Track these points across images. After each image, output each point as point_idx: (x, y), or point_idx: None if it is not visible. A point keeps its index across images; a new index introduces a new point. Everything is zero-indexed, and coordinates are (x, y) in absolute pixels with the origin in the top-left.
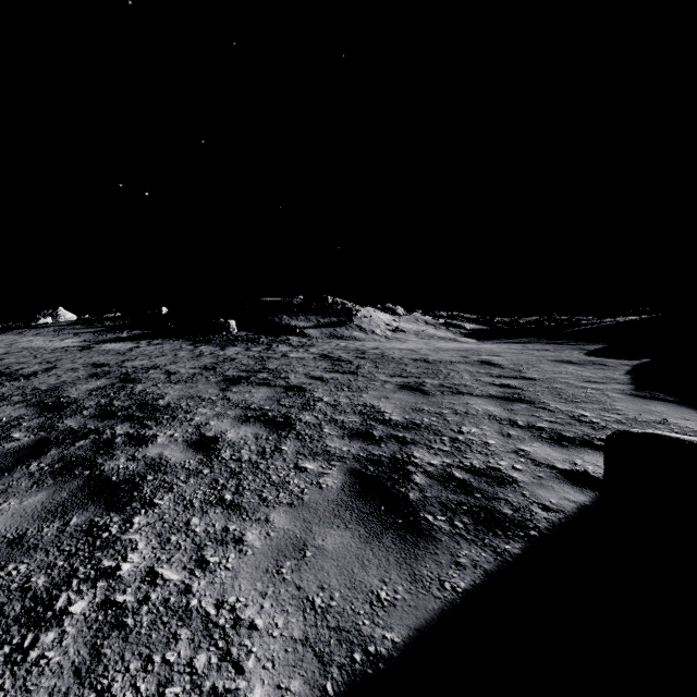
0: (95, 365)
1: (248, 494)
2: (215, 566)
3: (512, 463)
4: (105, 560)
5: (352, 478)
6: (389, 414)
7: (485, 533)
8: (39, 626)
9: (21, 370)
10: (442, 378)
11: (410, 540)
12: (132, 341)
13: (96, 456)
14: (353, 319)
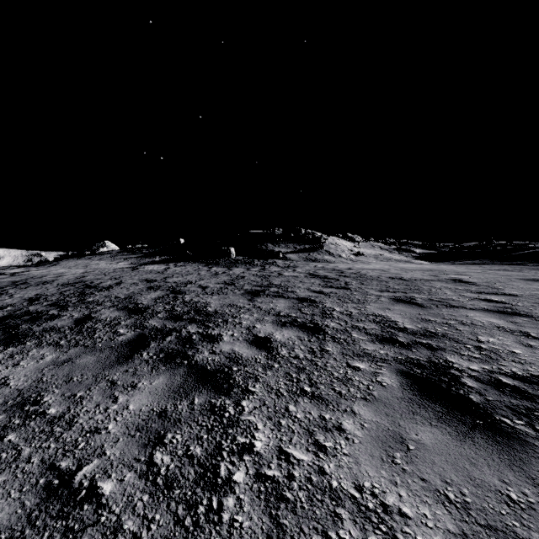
0: (147, 281)
1: (323, 388)
2: (333, 451)
3: None
4: (238, 436)
5: (405, 378)
6: (401, 323)
7: None
8: (217, 491)
9: (101, 284)
10: (427, 293)
11: (502, 442)
12: (163, 263)
13: (185, 349)
14: (323, 246)
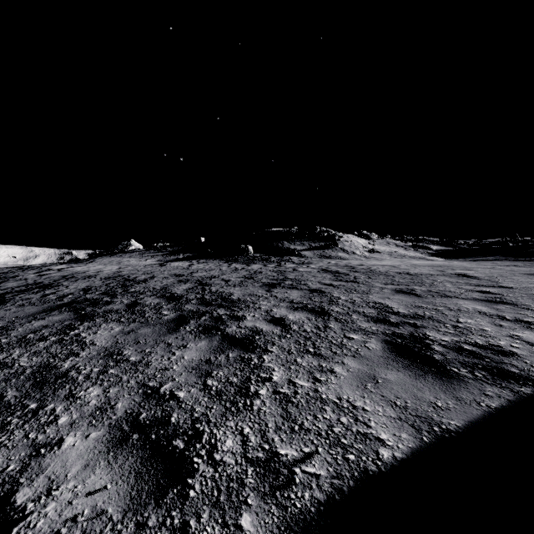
0: (176, 275)
1: (323, 349)
2: (325, 382)
3: (509, 343)
4: (261, 374)
5: (388, 345)
6: (396, 308)
7: (500, 380)
8: (249, 397)
9: (137, 278)
10: (428, 286)
11: (445, 380)
12: (187, 260)
13: (218, 325)
14: (337, 243)
